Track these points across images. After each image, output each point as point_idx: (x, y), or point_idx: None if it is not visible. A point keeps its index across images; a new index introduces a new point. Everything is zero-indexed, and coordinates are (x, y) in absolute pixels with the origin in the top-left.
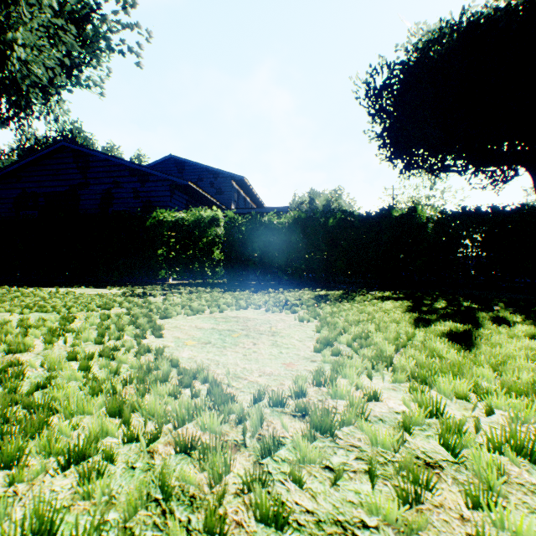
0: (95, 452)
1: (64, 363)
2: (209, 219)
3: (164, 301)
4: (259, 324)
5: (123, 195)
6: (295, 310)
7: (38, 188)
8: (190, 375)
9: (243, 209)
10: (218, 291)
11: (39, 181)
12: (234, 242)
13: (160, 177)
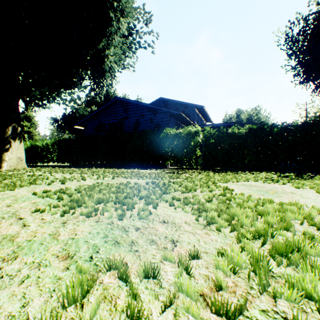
0: (302, 223)
1: (217, 197)
2: (194, 132)
3: (196, 176)
4: (272, 188)
5: (145, 122)
6: (283, 182)
7: (105, 121)
8: (292, 204)
9: (205, 125)
10: (211, 172)
11: (106, 117)
12: (209, 145)
13: (163, 111)
